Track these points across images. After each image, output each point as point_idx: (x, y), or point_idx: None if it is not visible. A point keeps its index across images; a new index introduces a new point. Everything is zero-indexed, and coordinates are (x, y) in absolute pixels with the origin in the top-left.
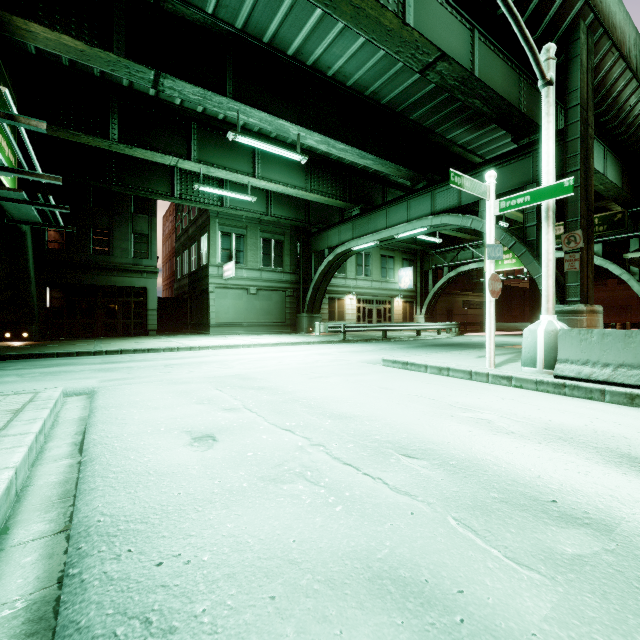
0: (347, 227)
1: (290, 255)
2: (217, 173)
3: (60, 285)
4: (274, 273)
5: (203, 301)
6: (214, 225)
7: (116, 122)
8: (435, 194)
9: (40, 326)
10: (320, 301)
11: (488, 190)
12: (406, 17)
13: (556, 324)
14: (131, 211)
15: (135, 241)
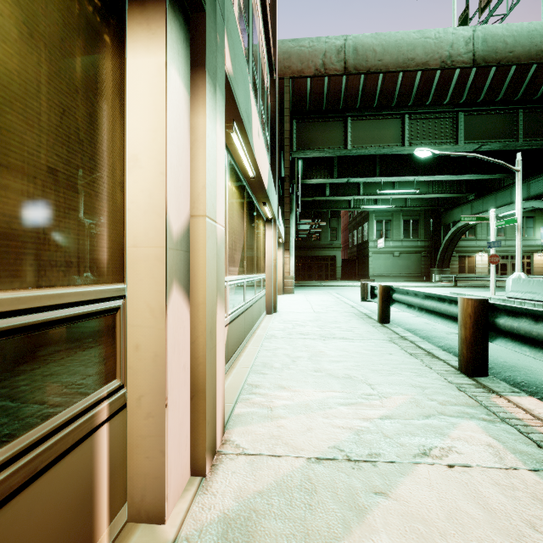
0: (466, 207)
1: (424, 228)
2: (373, 197)
3: (299, 256)
4: (412, 242)
5: (365, 261)
6: (371, 217)
7: (328, 187)
8: (529, 184)
9: None
10: (448, 259)
11: (490, 218)
12: (458, 136)
13: (518, 276)
14: (329, 217)
15: (330, 232)
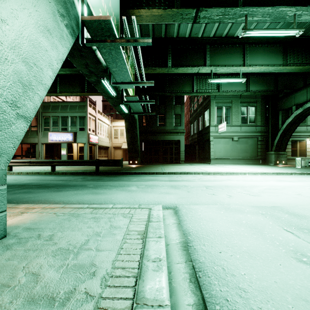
0: None
1: (260, 115)
2: (220, 70)
3: (147, 141)
4: (249, 127)
5: (206, 146)
6: (213, 104)
7: (170, 58)
8: None
9: (140, 158)
10: (285, 143)
11: None
12: None
13: None
14: (173, 104)
15: (175, 118)
